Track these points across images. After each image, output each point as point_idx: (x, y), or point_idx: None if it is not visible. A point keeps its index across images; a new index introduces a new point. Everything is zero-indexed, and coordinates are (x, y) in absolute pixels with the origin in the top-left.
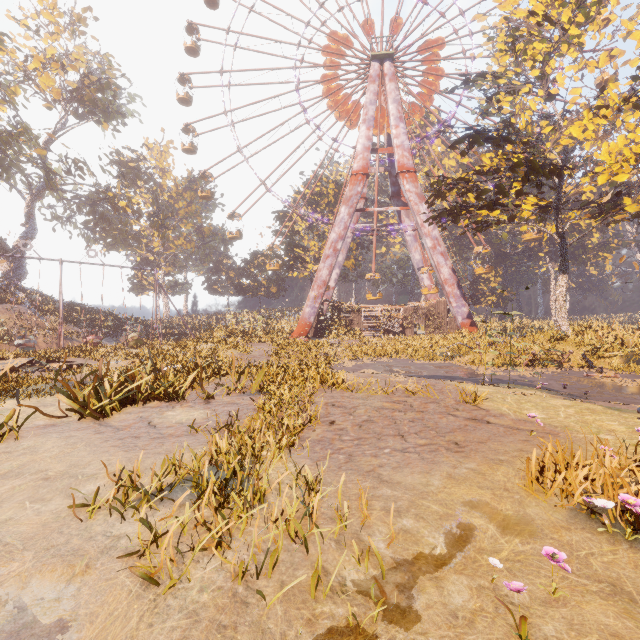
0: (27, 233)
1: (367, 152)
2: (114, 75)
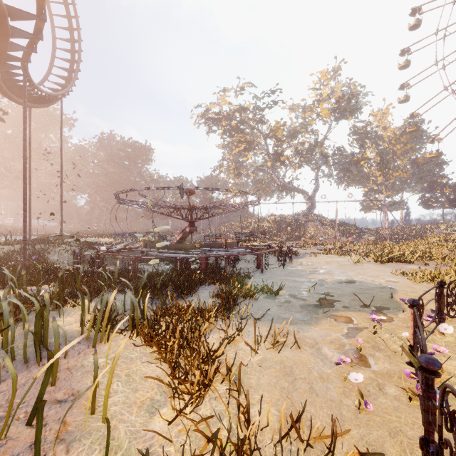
0: (315, 188)
1: None
2: (356, 90)
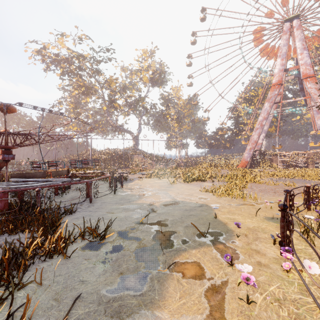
0: (139, 130)
1: (281, 72)
2: (164, 68)
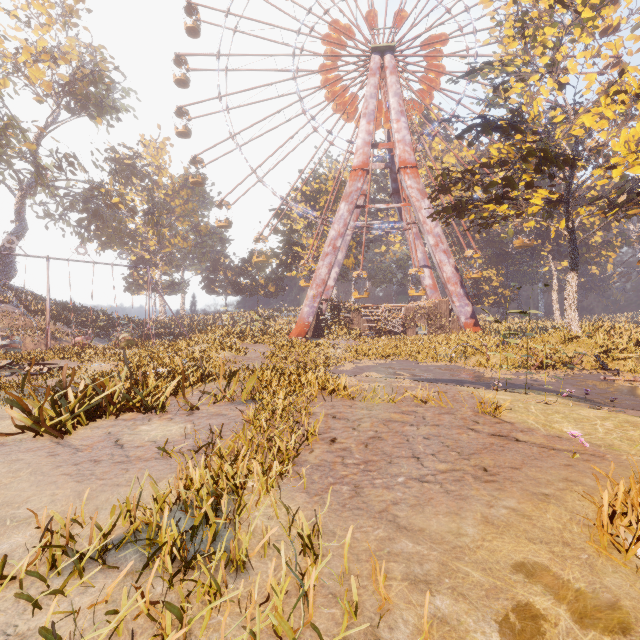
0: (17, 230)
1: (367, 147)
2: (107, 68)
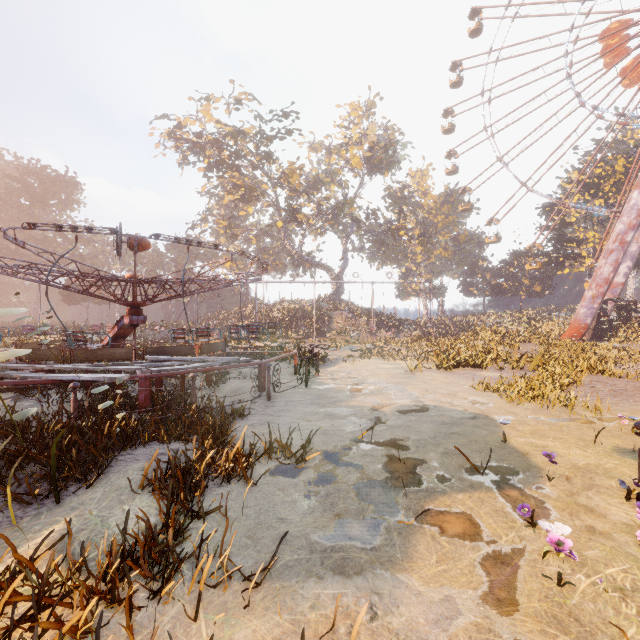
0: (344, 264)
1: None
2: (394, 136)
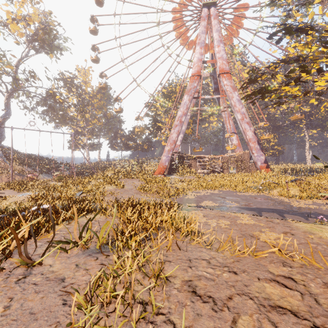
0: (5, 115)
1: (200, 62)
2: (54, 24)
